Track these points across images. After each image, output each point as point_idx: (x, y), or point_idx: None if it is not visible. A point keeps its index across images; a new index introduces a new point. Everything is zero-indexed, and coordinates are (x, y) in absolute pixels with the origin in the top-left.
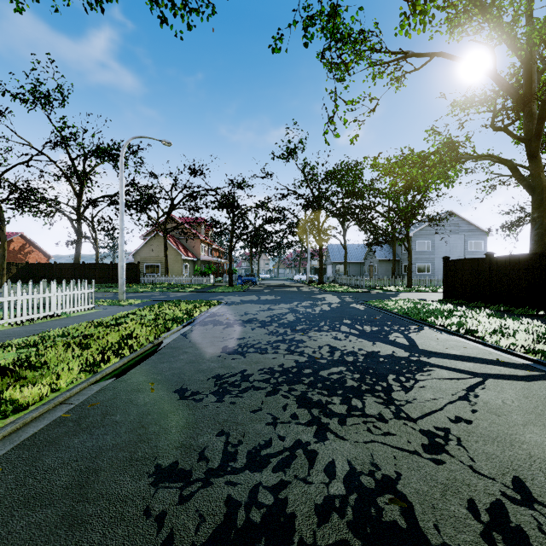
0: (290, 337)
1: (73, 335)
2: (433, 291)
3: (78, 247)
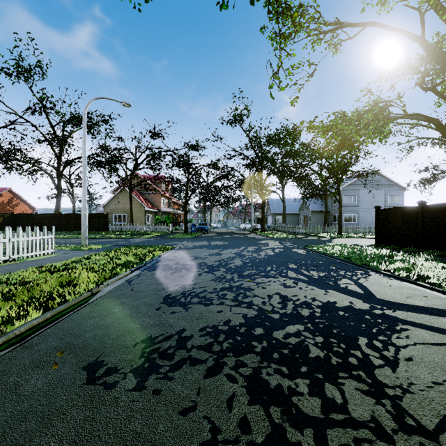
0: (237, 284)
1: (11, 282)
2: (362, 237)
3: (58, 201)
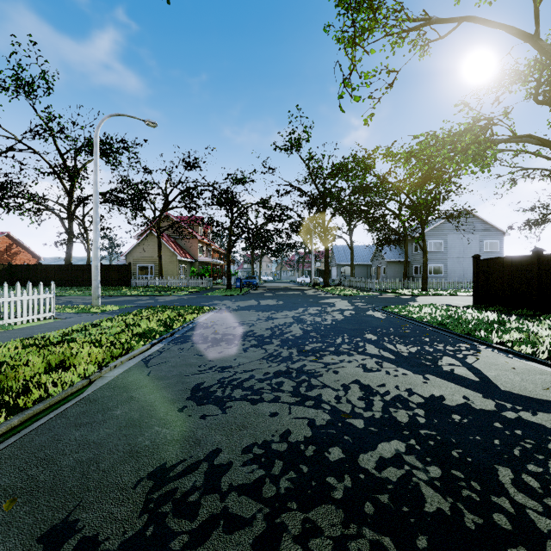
0: (297, 365)
1: None
2: (452, 295)
3: (69, 248)
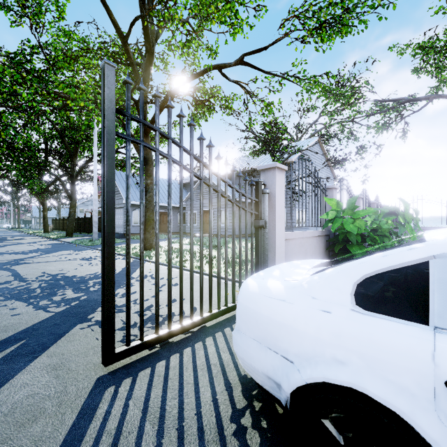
0: None
1: None
2: None
3: None
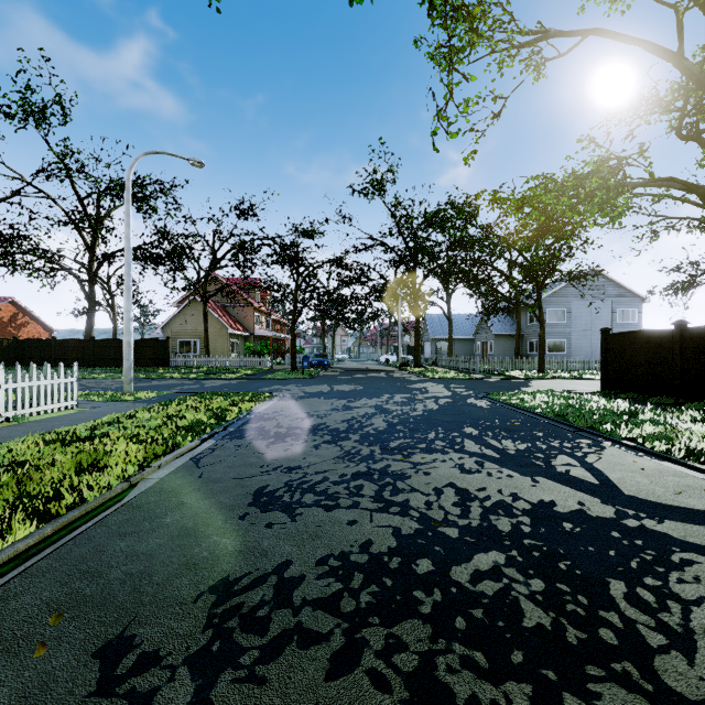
0: (380, 465)
1: None
2: (577, 378)
3: (91, 318)
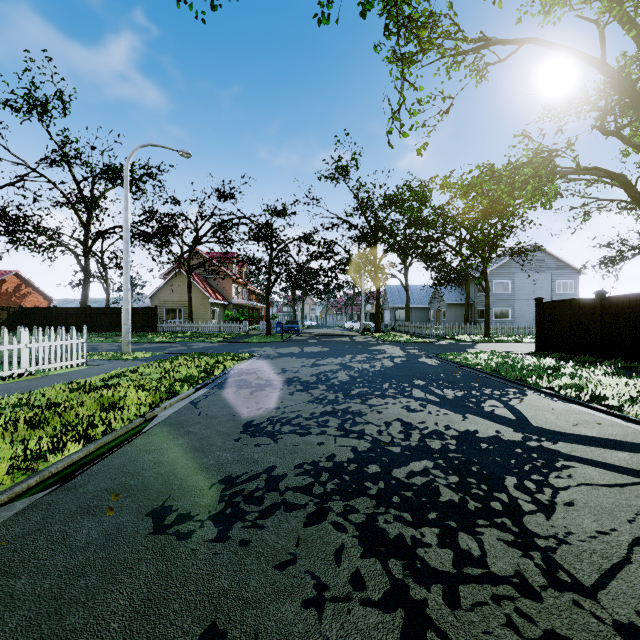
0: (343, 406)
1: (34, 404)
2: (518, 341)
3: (86, 289)
